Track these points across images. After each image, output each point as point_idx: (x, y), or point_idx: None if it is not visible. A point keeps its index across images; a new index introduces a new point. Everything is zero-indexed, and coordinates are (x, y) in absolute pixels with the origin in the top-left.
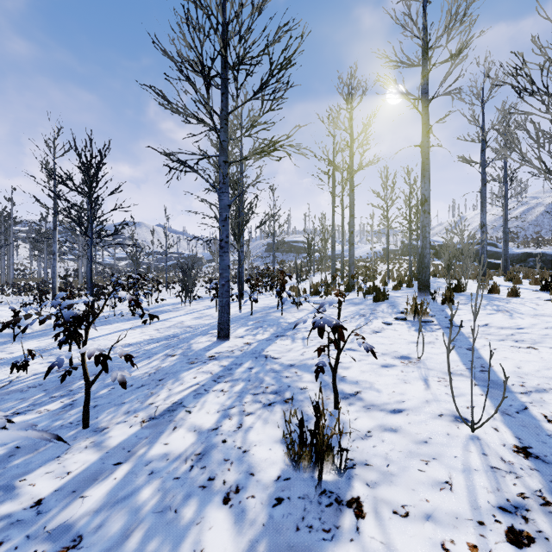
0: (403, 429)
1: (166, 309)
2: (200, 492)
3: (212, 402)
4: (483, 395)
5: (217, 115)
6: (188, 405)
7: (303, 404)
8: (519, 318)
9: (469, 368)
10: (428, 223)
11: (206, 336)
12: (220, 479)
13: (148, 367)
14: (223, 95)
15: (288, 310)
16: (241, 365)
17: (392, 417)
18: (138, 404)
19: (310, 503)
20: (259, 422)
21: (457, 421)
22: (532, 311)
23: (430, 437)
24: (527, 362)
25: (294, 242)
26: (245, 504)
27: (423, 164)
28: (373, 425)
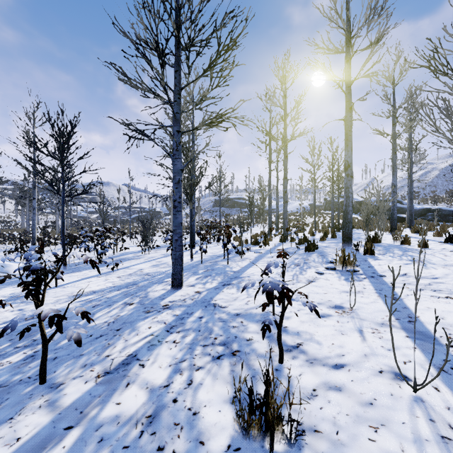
0: (347, 387)
1: (128, 257)
2: None
3: (165, 354)
4: (416, 348)
5: (171, 90)
6: (142, 358)
7: (249, 357)
8: (433, 268)
9: (398, 319)
10: (350, 185)
11: (161, 285)
12: (169, 449)
13: (108, 316)
14: (177, 72)
15: (233, 259)
16: (192, 314)
17: (334, 373)
18: (95, 357)
19: None
20: (208, 377)
21: (398, 379)
22: (442, 262)
23: (375, 398)
24: (449, 313)
25: (237, 199)
26: None
27: (346, 135)
28: (318, 382)
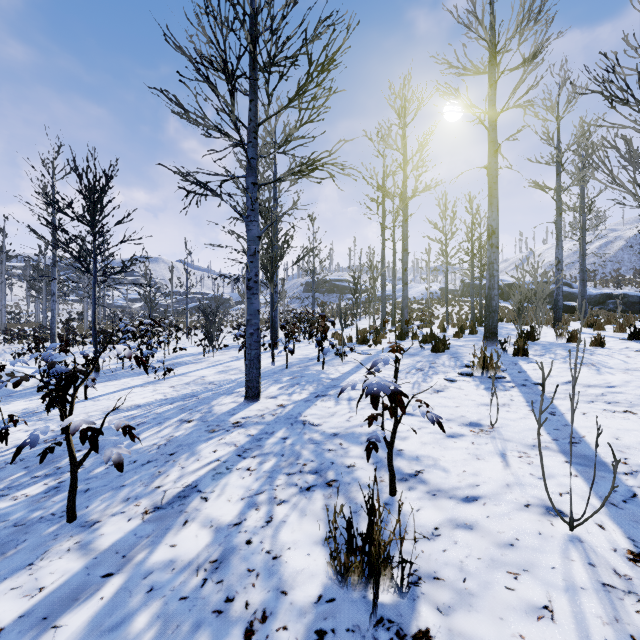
0: (480, 525)
1: (185, 360)
2: (214, 621)
3: (235, 485)
4: (578, 476)
5: (244, 126)
6: (204, 490)
7: (350, 488)
8: (609, 374)
9: (556, 439)
10: (496, 259)
11: (231, 396)
12: (241, 601)
13: (158, 437)
14: (252, 102)
15: (330, 362)
16: (272, 434)
17: (464, 507)
18: (141, 488)
19: (362, 639)
20: (294, 514)
21: (549, 514)
22: (623, 365)
23: (517, 538)
24: (626, 431)
25: (337, 281)
26: (274, 639)
27: (490, 189)
28: (442, 519)
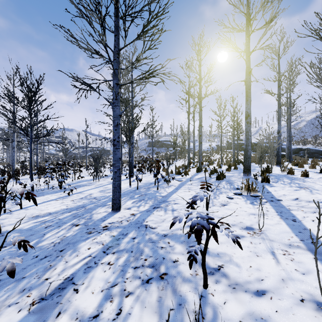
0: (273, 320)
1: (83, 184)
2: None
3: (98, 278)
4: None
5: (111, 50)
6: (77, 282)
7: (176, 280)
8: (318, 194)
9: (302, 240)
10: (250, 130)
11: (104, 207)
12: None
13: (56, 237)
14: (116, 36)
15: (161, 185)
16: (126, 235)
17: (257, 301)
18: (35, 280)
19: None
20: (137, 306)
21: (321, 310)
22: None
23: None
24: None
25: (164, 141)
26: None
27: (246, 92)
28: (243, 313)
